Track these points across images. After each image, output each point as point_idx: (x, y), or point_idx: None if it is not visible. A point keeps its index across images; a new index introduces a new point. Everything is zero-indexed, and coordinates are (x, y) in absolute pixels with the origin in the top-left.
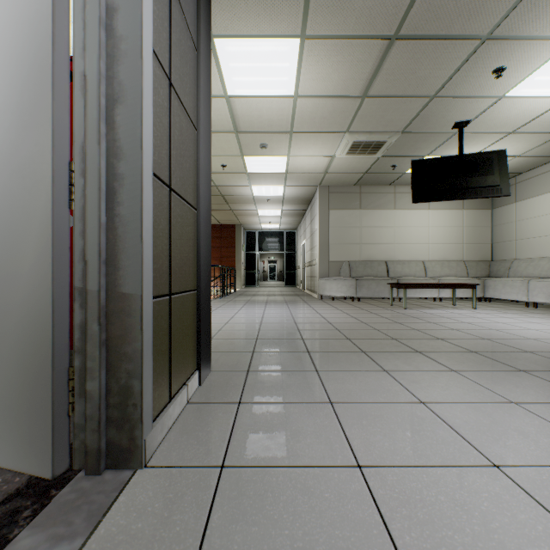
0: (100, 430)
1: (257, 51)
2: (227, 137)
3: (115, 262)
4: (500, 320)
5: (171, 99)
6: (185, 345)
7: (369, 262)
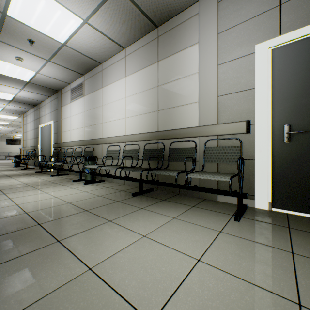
0: None
1: None
2: None
3: None
4: None
5: None
6: None
7: (4, 152)
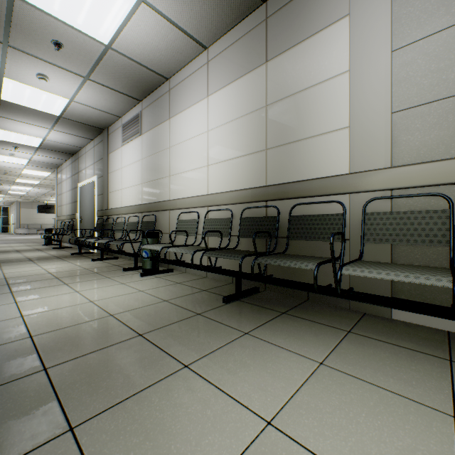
0: None
1: None
2: None
3: None
4: None
5: None
6: None
7: (36, 224)
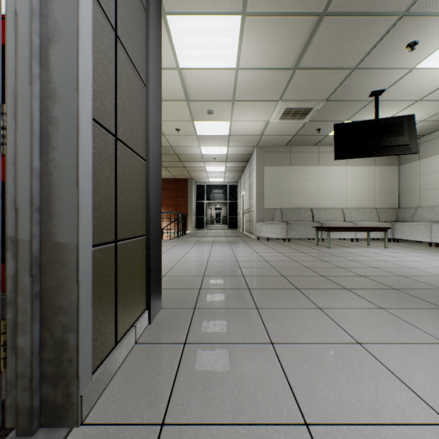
0: (32, 388)
1: (204, 28)
2: (179, 105)
3: (50, 210)
4: (411, 259)
5: (117, 50)
6: (133, 288)
7: (298, 209)
